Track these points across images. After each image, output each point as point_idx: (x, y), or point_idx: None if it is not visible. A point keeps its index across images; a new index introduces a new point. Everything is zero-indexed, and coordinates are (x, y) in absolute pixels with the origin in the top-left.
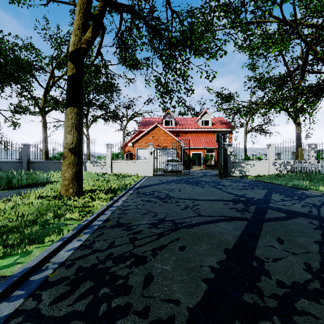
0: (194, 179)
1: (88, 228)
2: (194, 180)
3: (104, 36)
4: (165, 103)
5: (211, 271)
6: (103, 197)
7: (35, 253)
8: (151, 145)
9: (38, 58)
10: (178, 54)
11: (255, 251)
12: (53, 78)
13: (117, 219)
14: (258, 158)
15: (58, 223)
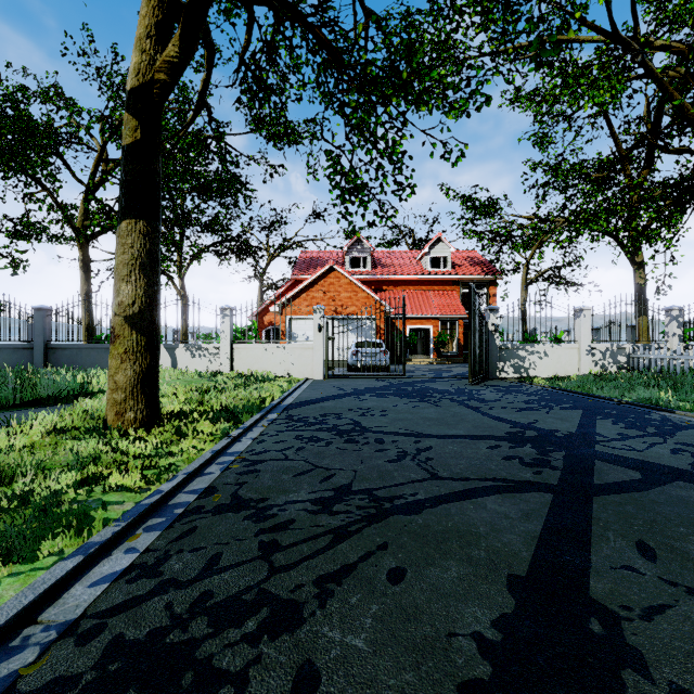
0: (415, 387)
1: (160, 512)
2: (416, 388)
3: (212, 63)
4: (351, 215)
5: (480, 654)
6: (205, 430)
7: (3, 594)
8: (320, 309)
9: (72, 120)
10: (382, 104)
11: (590, 583)
12: (104, 163)
13: (233, 489)
14: (556, 338)
15: (87, 499)
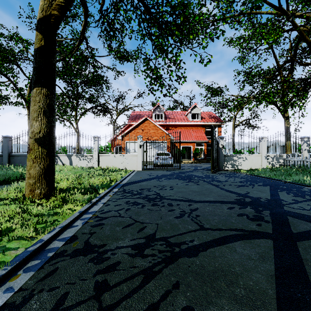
0: (185, 174)
1: (38, 256)
2: (186, 175)
3: (87, 16)
4: (155, 90)
5: None
6: (78, 199)
7: None
8: (140, 137)
9: (24, 49)
10: (170, 34)
11: None
12: None
13: (86, 237)
14: (251, 151)
15: None
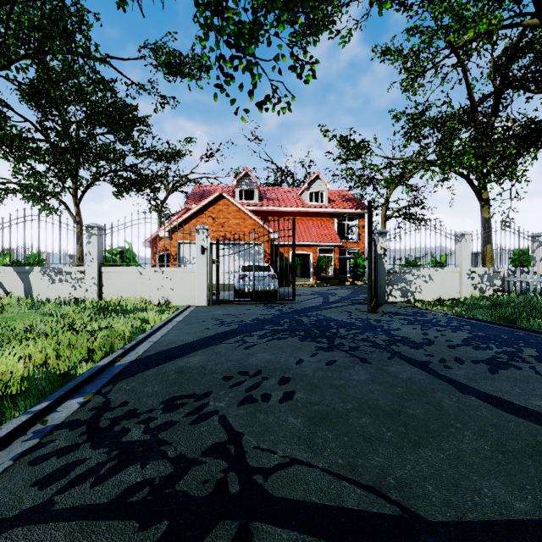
0: (311, 317)
1: None
2: (313, 319)
3: None
4: (232, 80)
5: None
6: None
7: None
8: (204, 229)
9: None
10: None
11: None
12: None
13: None
14: (438, 262)
15: None
